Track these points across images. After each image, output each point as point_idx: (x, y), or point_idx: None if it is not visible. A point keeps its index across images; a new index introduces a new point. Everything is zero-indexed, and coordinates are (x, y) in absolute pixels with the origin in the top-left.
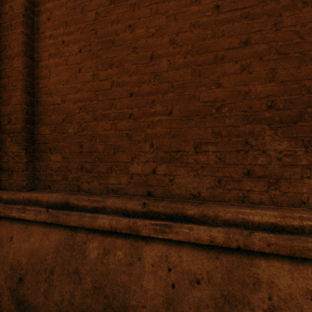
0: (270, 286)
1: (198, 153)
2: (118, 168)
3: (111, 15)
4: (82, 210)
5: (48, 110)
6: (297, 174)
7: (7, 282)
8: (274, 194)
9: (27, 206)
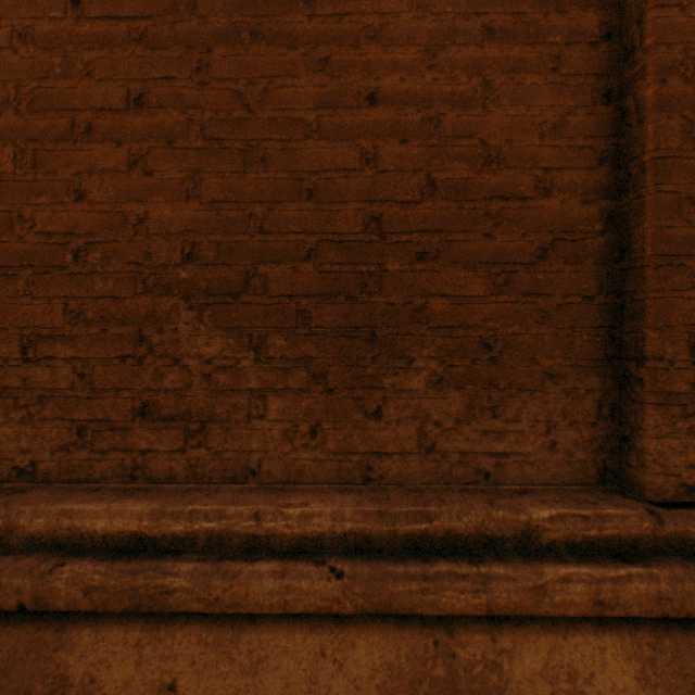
0: (87, 692)
1: (32, 362)
2: None
3: None
4: None
5: None
6: (241, 410)
7: None
8: (198, 458)
9: None
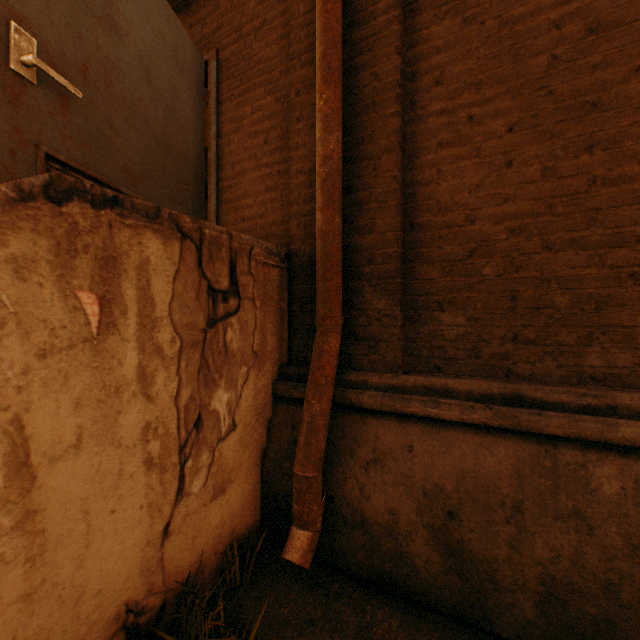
0: None
1: None
2: (607, 338)
3: (587, 56)
4: (556, 410)
5: (433, 238)
6: None
7: (422, 516)
8: None
9: (431, 397)
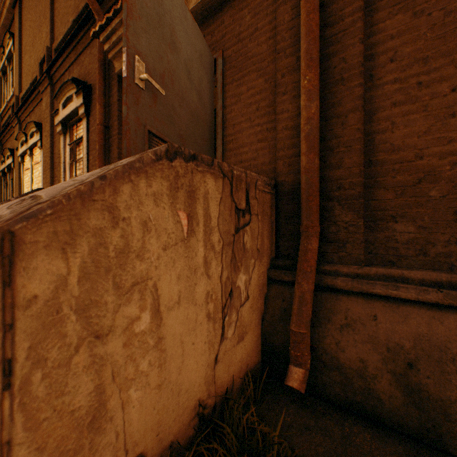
0: None
1: None
2: None
3: None
4: None
5: (388, 170)
6: None
7: (386, 365)
8: None
9: (391, 283)
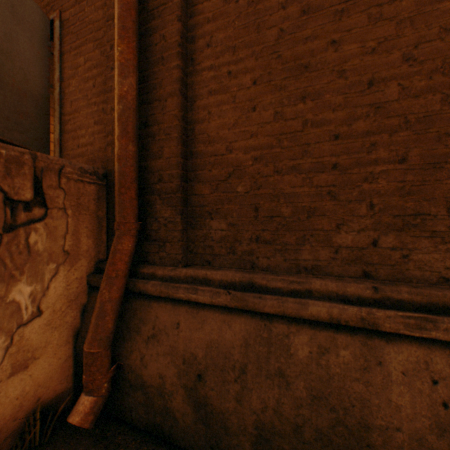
0: None
1: None
2: (314, 239)
3: (302, 31)
4: (274, 294)
5: (206, 163)
6: None
7: (181, 379)
8: None
9: (194, 285)
